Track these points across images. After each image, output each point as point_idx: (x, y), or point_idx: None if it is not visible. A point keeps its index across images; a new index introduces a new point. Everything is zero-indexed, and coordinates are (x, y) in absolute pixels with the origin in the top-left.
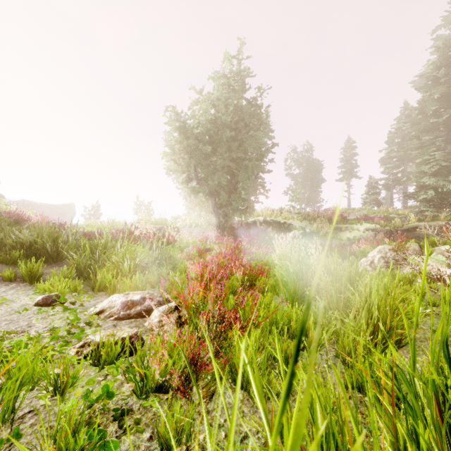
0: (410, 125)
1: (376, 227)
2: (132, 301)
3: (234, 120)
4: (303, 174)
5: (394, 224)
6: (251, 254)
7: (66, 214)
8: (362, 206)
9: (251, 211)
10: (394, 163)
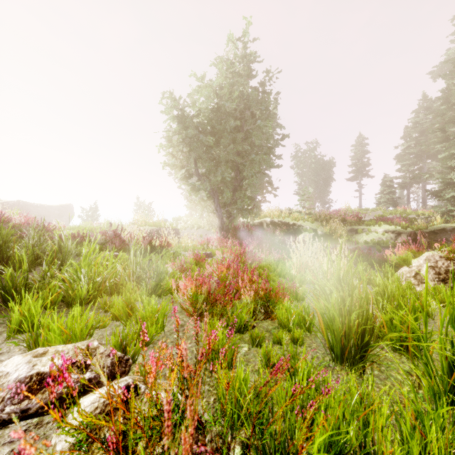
0: (433, 116)
1: (397, 228)
2: (41, 377)
3: (239, 108)
4: (311, 173)
5: (418, 225)
6: (260, 262)
7: (64, 215)
8: (376, 207)
9: (257, 211)
10: (412, 159)
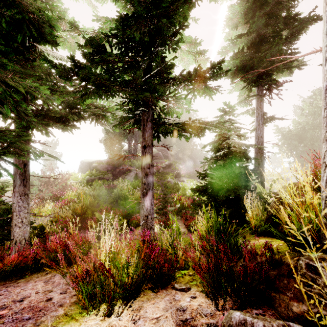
0: None
1: None
2: None
3: (316, 124)
4: None
5: None
6: None
7: None
8: None
9: None
10: None
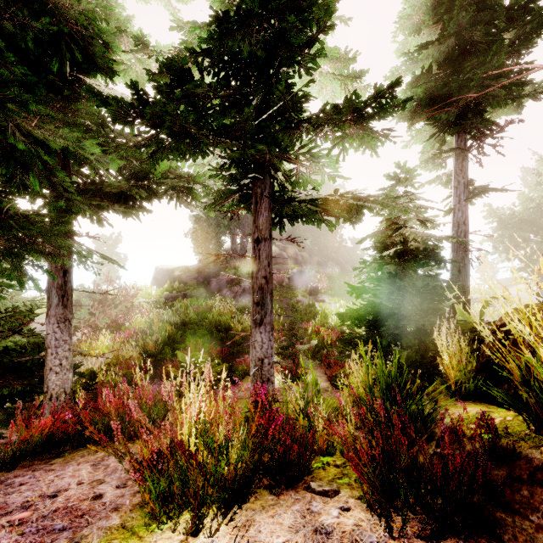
0: None
1: None
2: None
3: None
4: None
5: None
6: None
7: None
8: None
9: None
10: None
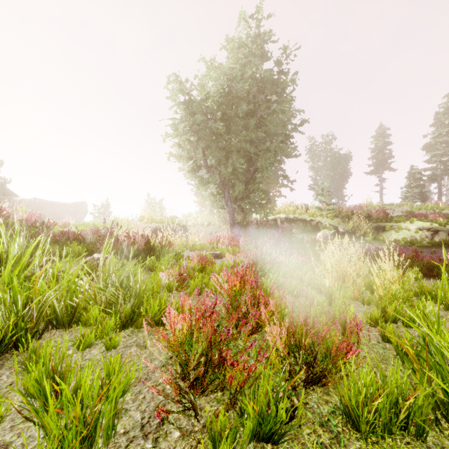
0: None
1: (433, 225)
2: None
3: (252, 91)
4: (326, 167)
5: None
6: (281, 267)
7: (78, 213)
8: (401, 202)
9: (272, 207)
10: (444, 149)
